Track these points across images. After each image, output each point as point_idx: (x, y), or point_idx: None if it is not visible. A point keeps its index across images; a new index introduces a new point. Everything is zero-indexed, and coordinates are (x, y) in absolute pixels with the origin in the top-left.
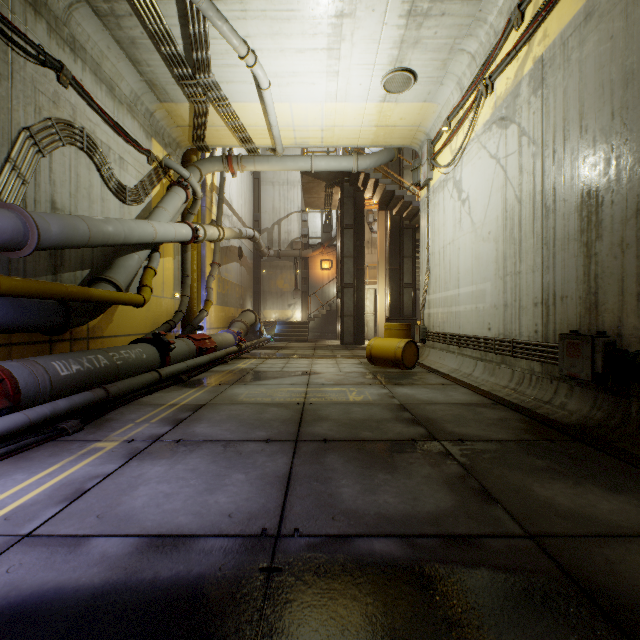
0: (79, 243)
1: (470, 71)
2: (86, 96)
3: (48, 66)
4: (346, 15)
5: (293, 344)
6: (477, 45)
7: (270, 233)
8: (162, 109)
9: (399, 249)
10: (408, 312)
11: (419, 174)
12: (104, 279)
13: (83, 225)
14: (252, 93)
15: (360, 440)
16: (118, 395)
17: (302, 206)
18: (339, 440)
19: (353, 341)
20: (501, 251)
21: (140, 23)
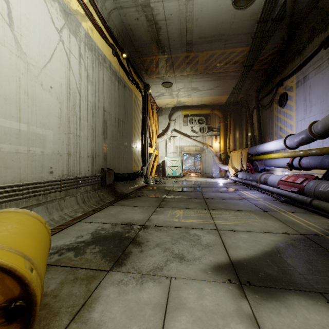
0: None
1: None
2: None
3: None
4: None
5: None
6: None
7: None
8: None
9: None
10: None
11: None
12: None
13: None
14: None
15: (186, 198)
16: (317, 207)
17: None
18: (192, 198)
19: None
20: (66, 113)
21: None
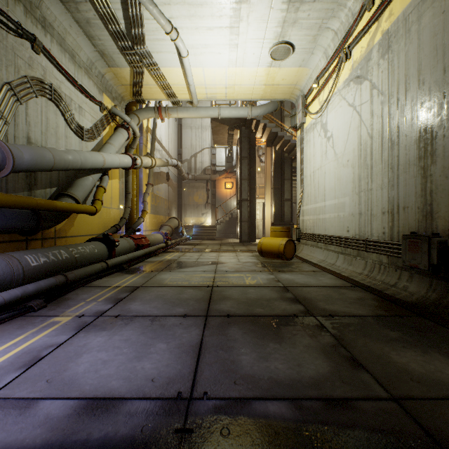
0: (46, 167)
1: (333, 43)
2: (53, 61)
3: (24, 38)
4: (243, 1)
5: (205, 241)
6: (339, 24)
7: (189, 163)
8: (110, 72)
9: (281, 174)
10: (287, 219)
11: (295, 120)
12: (66, 194)
13: (49, 154)
14: (175, 60)
15: (255, 315)
16: (75, 280)
17: (212, 143)
18: (239, 315)
19: (248, 239)
20: (357, 174)
21: (93, 7)
